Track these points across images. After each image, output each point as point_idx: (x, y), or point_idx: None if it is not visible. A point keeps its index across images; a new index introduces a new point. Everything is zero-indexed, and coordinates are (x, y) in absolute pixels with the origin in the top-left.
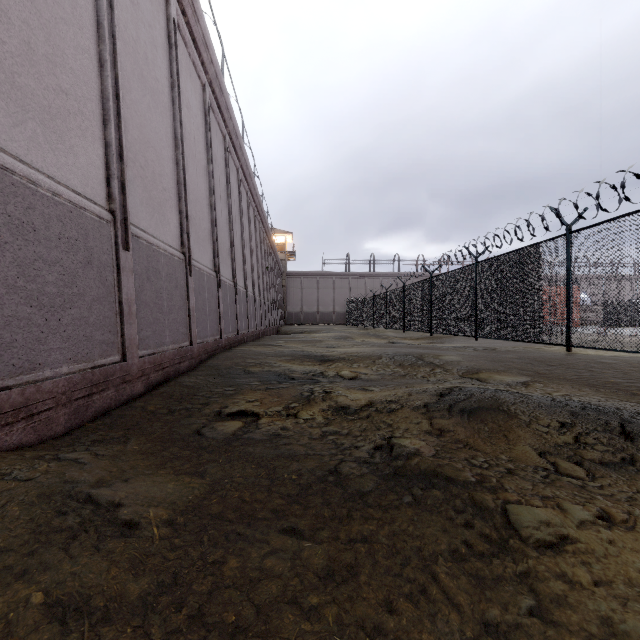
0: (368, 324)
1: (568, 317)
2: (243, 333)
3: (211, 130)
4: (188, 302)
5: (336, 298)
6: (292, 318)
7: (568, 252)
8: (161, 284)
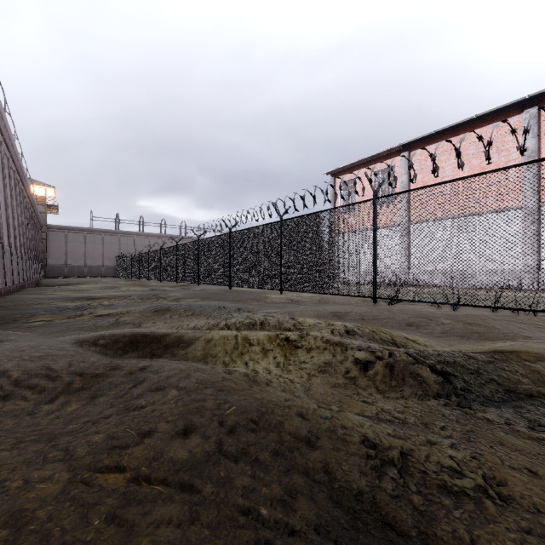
0: (135, 276)
1: (230, 272)
2: (10, 285)
3: None
4: None
5: (105, 253)
6: (54, 271)
7: (230, 241)
8: None
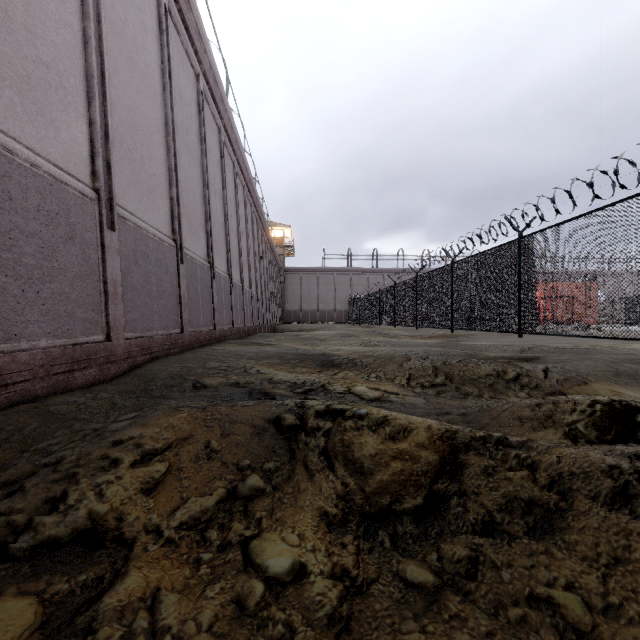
0: (373, 321)
1: None
2: (223, 328)
3: (173, 51)
4: (104, 270)
5: (337, 295)
6: (291, 316)
7: None
8: (15, 222)
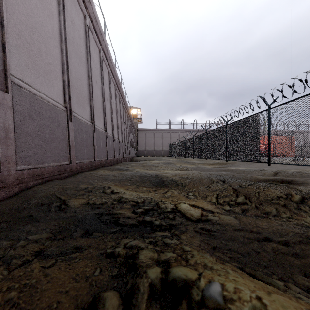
0: (182, 156)
1: None
2: (101, 160)
3: None
4: None
5: (163, 142)
6: (140, 153)
7: None
8: None
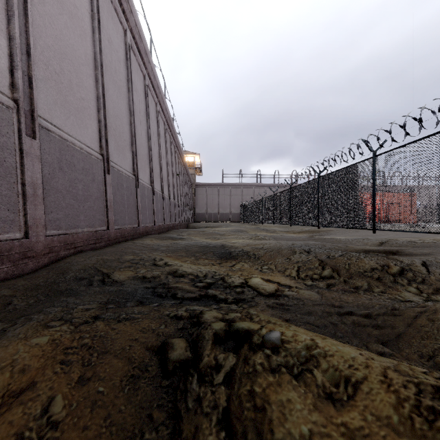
0: (257, 221)
1: None
2: (146, 226)
3: (102, 5)
4: (22, 173)
5: (232, 202)
6: (199, 217)
7: None
8: None
